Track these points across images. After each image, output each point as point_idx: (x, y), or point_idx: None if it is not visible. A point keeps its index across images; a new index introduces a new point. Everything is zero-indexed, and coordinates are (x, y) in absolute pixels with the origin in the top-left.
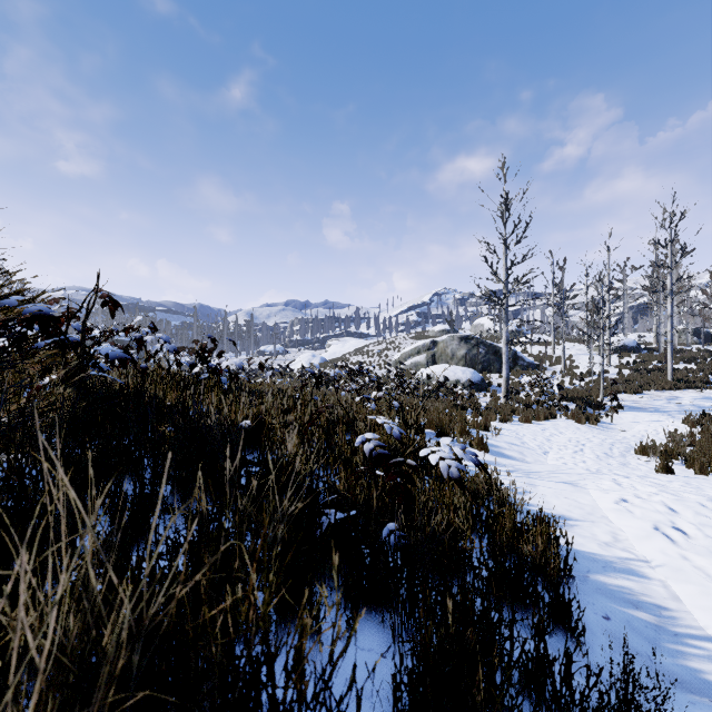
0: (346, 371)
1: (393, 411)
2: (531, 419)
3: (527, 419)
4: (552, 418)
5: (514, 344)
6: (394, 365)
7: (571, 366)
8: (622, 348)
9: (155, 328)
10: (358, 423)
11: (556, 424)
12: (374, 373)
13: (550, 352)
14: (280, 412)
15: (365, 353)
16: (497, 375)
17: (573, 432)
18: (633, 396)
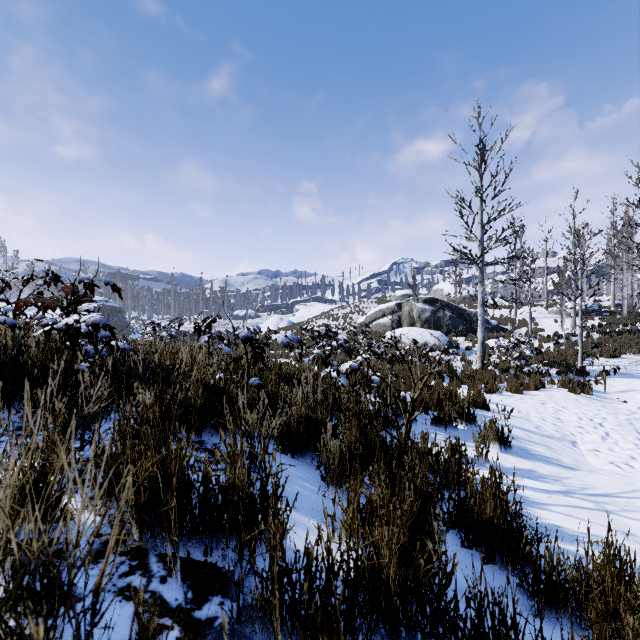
0: (312, 333)
1: (373, 390)
2: (522, 390)
3: (517, 389)
4: (541, 387)
5: (474, 307)
6: (359, 328)
7: (536, 329)
8: (584, 311)
9: (55, 278)
10: (326, 437)
11: (551, 395)
12: (339, 335)
13: (511, 315)
14: (169, 418)
15: (330, 316)
16: (463, 338)
17: (575, 405)
18: (611, 360)
